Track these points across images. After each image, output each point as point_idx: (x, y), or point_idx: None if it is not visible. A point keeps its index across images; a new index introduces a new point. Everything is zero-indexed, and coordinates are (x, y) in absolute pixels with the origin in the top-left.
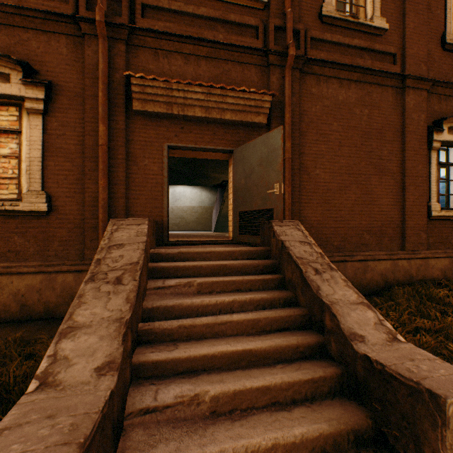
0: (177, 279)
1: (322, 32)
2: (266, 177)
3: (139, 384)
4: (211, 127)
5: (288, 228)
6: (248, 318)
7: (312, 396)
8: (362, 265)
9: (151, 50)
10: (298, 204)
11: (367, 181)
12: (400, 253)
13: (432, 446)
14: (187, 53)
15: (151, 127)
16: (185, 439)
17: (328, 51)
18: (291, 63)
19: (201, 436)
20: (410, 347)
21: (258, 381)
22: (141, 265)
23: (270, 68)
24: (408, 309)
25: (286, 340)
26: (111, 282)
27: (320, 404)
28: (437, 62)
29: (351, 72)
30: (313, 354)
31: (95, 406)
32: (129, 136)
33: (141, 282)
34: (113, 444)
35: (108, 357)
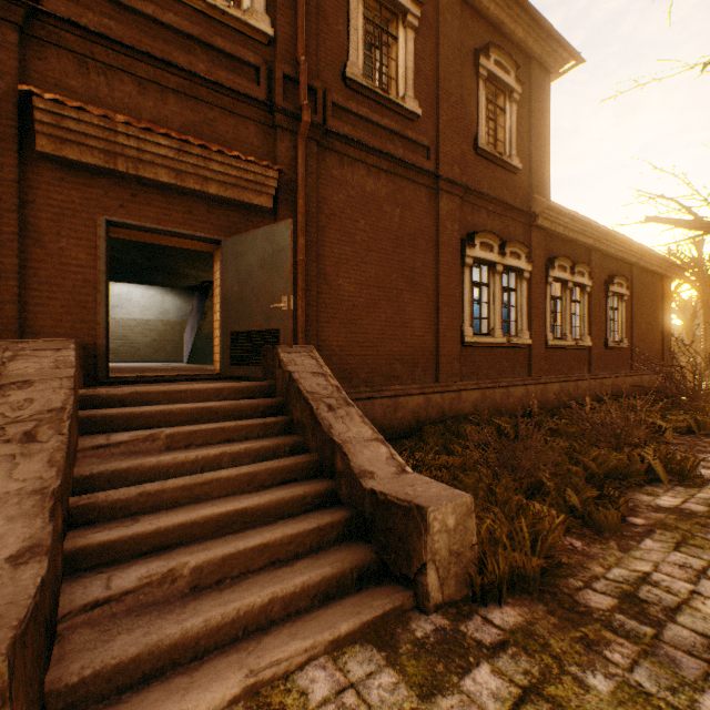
0: (132, 432)
1: (346, 99)
2: (270, 285)
3: (78, 578)
4: (185, 200)
5: (299, 355)
6: (243, 472)
7: (318, 546)
8: (393, 402)
9: (74, 55)
10: (316, 324)
11: (399, 298)
12: (434, 385)
13: (418, 555)
14: (143, 77)
15: (73, 184)
16: (157, 622)
17: (354, 125)
18: (306, 131)
19: (179, 614)
20: (415, 476)
21: (255, 539)
22: (70, 412)
23: (278, 131)
24: (435, 448)
25: (291, 492)
26: (15, 441)
27: (327, 552)
28: (470, 167)
29: (381, 159)
30: (323, 503)
31: (22, 594)
32: (27, 195)
33: (71, 437)
34: (47, 649)
35: (28, 541)
